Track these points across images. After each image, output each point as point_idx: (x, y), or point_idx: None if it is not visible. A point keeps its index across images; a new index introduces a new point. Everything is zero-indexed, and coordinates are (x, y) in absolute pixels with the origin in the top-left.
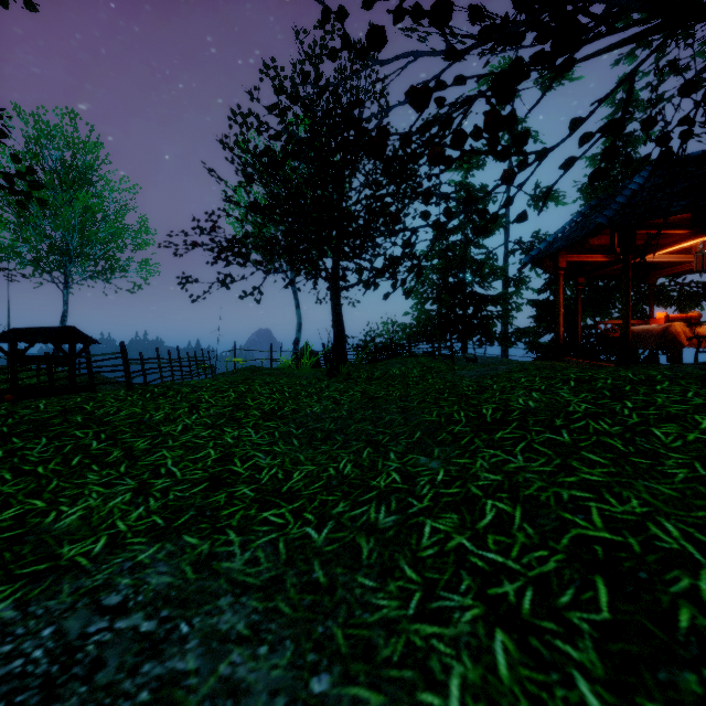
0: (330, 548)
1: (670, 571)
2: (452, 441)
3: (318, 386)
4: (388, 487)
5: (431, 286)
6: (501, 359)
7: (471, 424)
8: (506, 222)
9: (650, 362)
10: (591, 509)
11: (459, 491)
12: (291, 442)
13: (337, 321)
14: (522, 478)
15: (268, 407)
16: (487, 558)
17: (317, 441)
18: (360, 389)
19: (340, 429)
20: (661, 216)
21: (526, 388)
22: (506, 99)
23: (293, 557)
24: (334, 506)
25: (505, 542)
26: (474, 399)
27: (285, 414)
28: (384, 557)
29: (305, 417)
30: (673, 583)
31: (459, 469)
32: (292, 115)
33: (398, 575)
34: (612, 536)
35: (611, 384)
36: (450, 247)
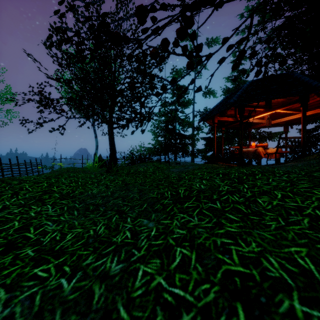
0: (72, 297)
1: (277, 295)
2: (162, 209)
3: (99, 178)
4: (122, 242)
5: (161, 129)
6: (191, 163)
7: (173, 198)
8: (193, 102)
9: (249, 164)
10: (232, 250)
11: (162, 242)
12: (73, 213)
13: (111, 144)
14: (196, 231)
15: (65, 191)
16: (174, 293)
17: (88, 212)
18: (121, 179)
19: (104, 203)
20: (255, 102)
21: (200, 178)
22: (189, 26)
23: (43, 308)
24: (85, 259)
25: (186, 279)
26: (176, 184)
27: (75, 195)
28: (108, 301)
29: (86, 196)
30: (280, 304)
31: (164, 227)
32: (84, 33)
33: (115, 316)
34: (244, 269)
35: (237, 175)
36: (169, 112)
